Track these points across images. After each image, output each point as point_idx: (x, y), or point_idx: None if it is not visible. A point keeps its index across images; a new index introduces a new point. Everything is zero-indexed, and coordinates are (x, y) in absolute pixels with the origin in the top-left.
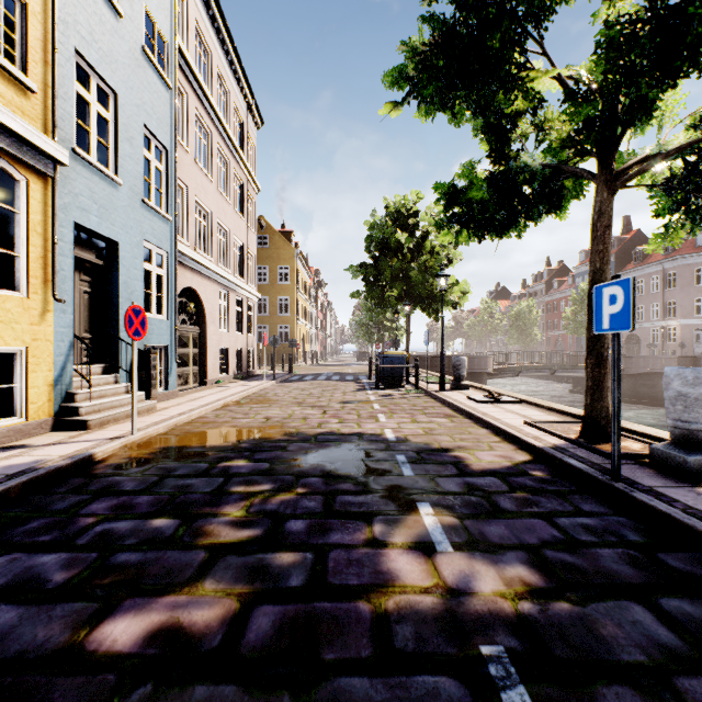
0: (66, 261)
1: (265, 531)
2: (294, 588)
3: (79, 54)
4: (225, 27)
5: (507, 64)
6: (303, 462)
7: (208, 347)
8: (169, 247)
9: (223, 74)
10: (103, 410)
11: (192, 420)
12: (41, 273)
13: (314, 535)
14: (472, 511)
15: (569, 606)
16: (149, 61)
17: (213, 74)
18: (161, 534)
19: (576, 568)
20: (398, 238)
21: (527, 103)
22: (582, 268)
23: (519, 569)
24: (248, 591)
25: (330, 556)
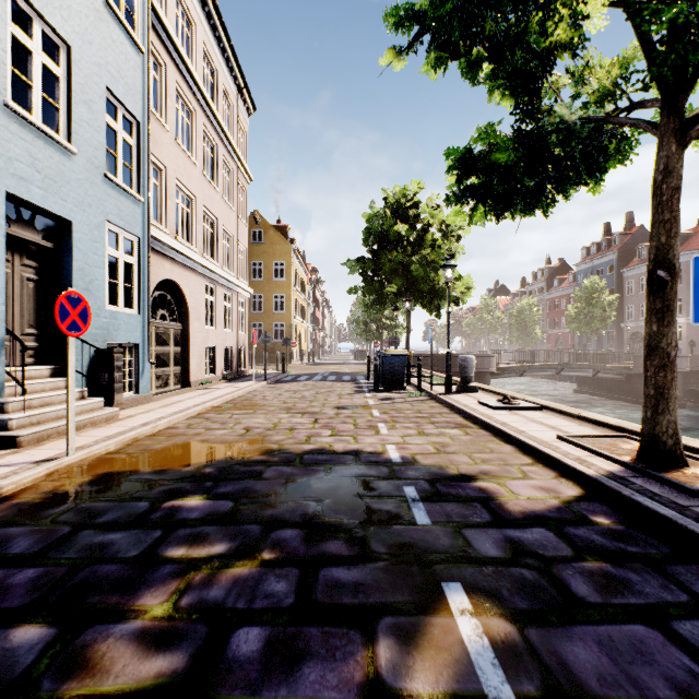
0: None
1: (192, 659)
2: None
3: None
4: None
5: None
6: (279, 499)
7: (192, 345)
8: (140, 232)
9: (209, 50)
10: (45, 422)
11: (157, 432)
12: None
13: (273, 672)
14: (532, 604)
15: None
16: (114, 16)
17: (198, 48)
18: (9, 669)
19: None
20: (398, 230)
21: (570, 32)
22: (584, 265)
23: None
24: None
25: None
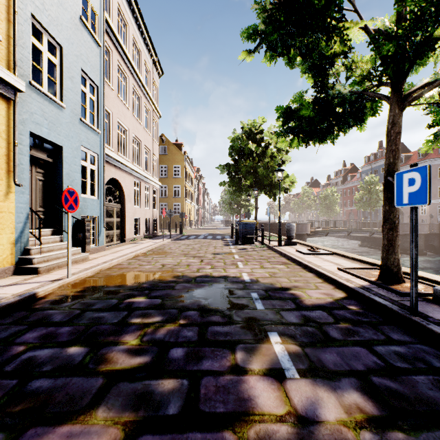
0: (24, 158)
1: (153, 358)
2: (171, 416)
3: (34, 17)
4: (138, 9)
5: (329, 17)
6: (185, 298)
7: (127, 217)
8: (99, 151)
9: (136, 40)
10: (50, 260)
11: (112, 266)
12: (5, 166)
13: (190, 362)
14: (309, 340)
15: (404, 436)
16: (85, 27)
17: (130, 39)
18: (72, 361)
19: (400, 395)
20: (250, 147)
21: (341, 47)
22: (366, 167)
23: (354, 396)
24: (132, 420)
25: (202, 383)
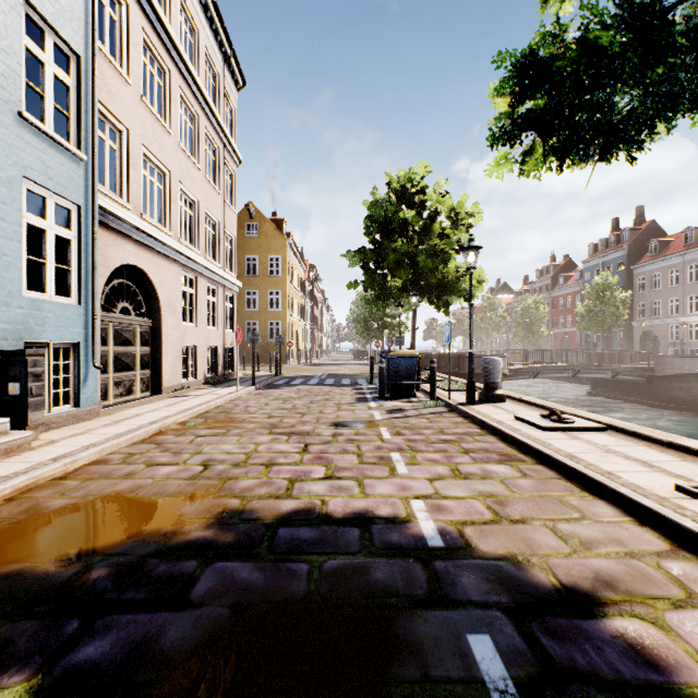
0: None
1: None
2: None
3: None
4: None
5: None
6: (198, 696)
7: (165, 344)
8: (82, 198)
9: (188, 4)
10: None
11: (73, 471)
12: None
13: None
14: None
15: None
16: None
17: None
18: None
19: None
20: (404, 216)
21: None
22: (592, 262)
23: None
24: None
25: None
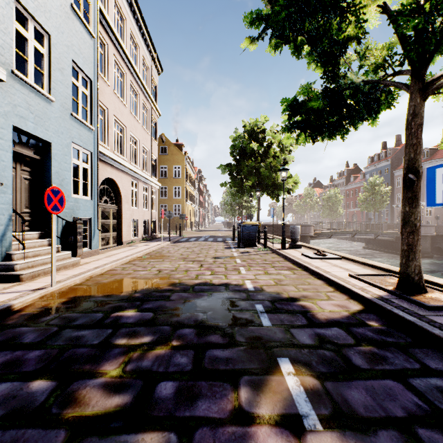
0: (6, 154)
1: (135, 398)
2: None
3: (18, 1)
4: (135, 2)
5: None
6: (181, 311)
7: (124, 219)
8: (92, 148)
9: (134, 34)
10: (36, 266)
11: (104, 272)
12: None
13: (181, 404)
14: (329, 369)
15: None
16: (77, 16)
17: (127, 33)
18: (32, 403)
19: None
20: (252, 146)
21: (356, 30)
22: (370, 168)
23: None
24: None
25: (195, 438)
